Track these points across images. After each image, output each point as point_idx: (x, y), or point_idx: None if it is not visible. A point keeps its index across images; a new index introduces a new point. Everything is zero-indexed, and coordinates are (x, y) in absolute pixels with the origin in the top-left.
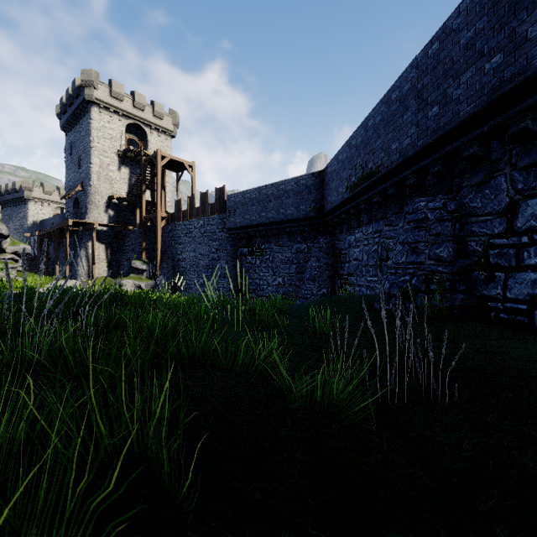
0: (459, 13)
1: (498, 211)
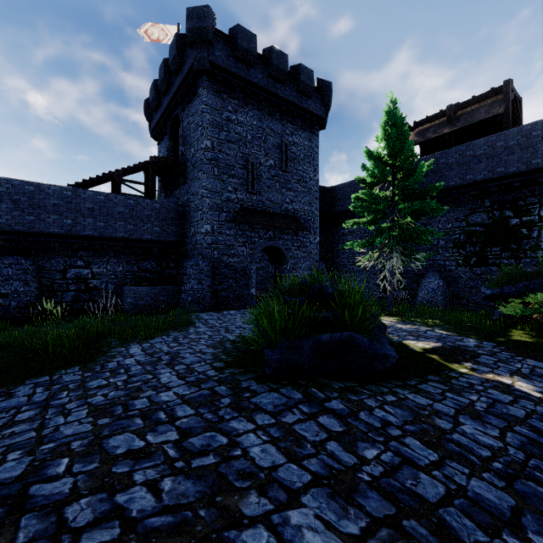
0: (49, 188)
1: (59, 270)
